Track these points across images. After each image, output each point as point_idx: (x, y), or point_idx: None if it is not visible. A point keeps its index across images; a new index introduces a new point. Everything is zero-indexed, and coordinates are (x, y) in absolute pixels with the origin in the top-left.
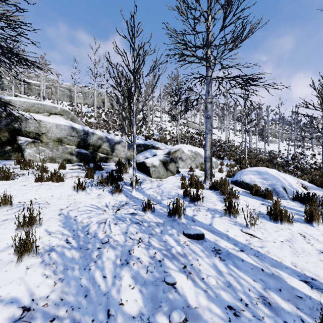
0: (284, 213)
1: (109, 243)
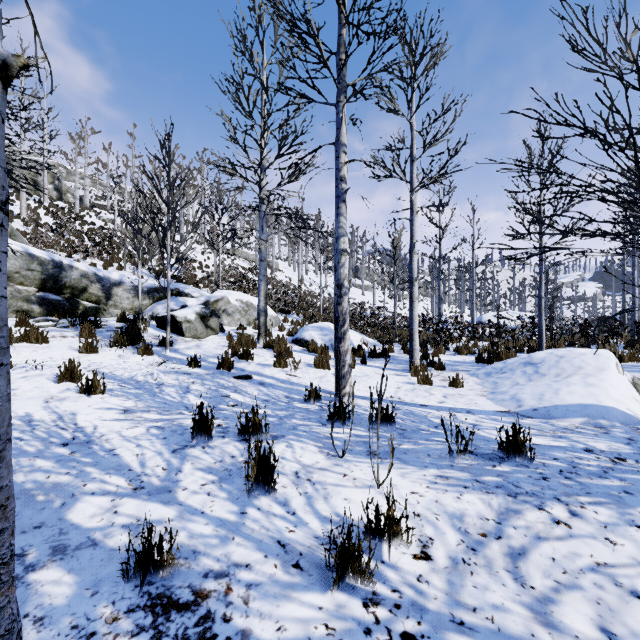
0: (325, 360)
1: (166, 385)
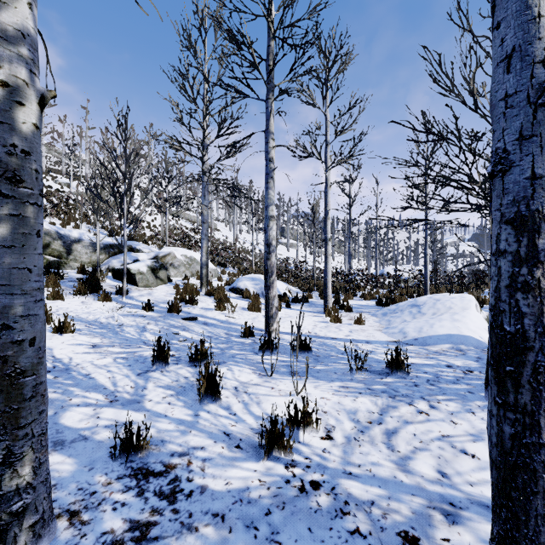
0: (257, 304)
1: (125, 325)
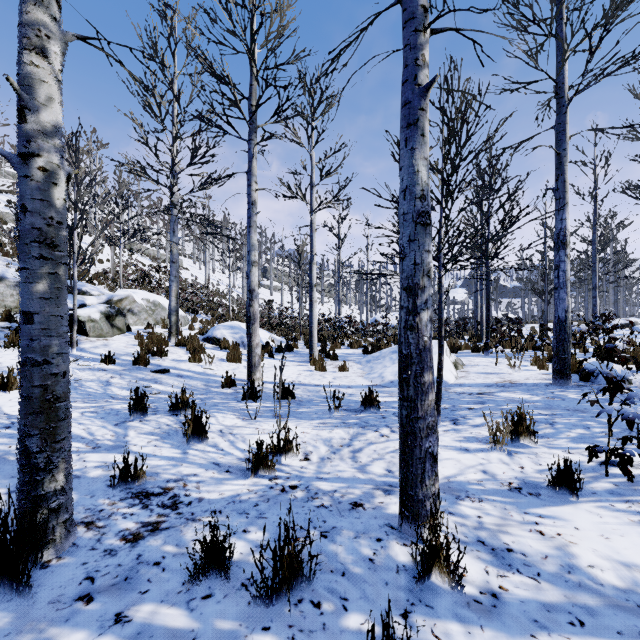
0: (237, 354)
1: (84, 380)
